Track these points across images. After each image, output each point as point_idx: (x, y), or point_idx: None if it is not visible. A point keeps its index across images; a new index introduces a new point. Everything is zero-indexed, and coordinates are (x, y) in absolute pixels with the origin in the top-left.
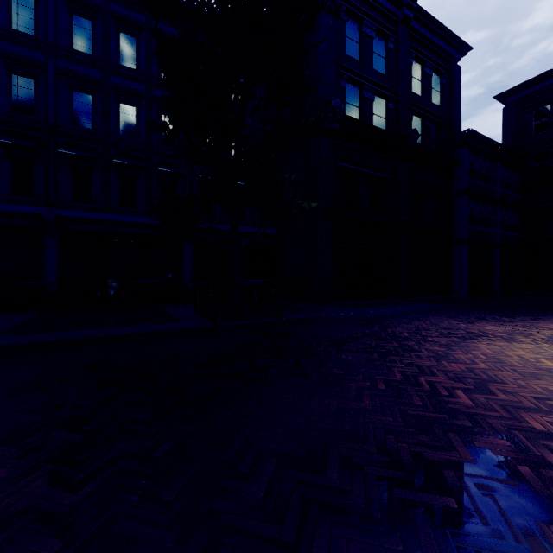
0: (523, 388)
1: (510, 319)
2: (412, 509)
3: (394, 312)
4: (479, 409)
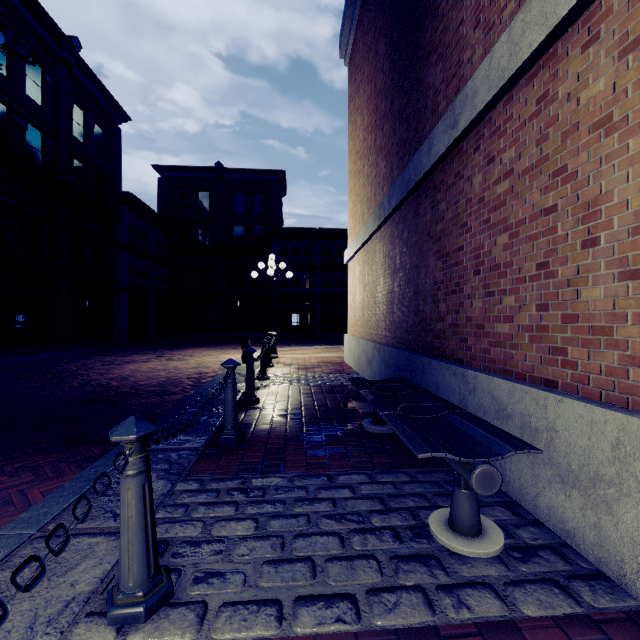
0: (144, 376)
1: (154, 352)
2: (94, 404)
3: (58, 356)
4: (122, 384)
